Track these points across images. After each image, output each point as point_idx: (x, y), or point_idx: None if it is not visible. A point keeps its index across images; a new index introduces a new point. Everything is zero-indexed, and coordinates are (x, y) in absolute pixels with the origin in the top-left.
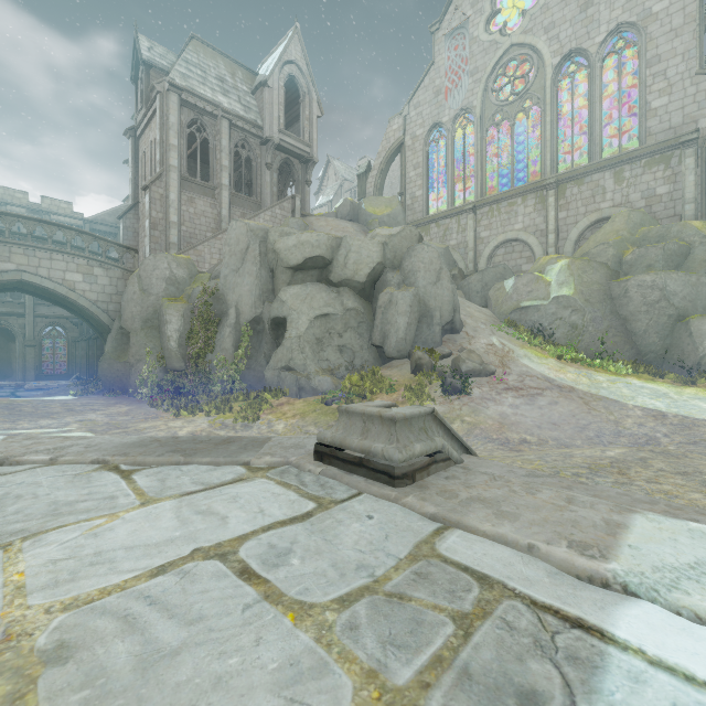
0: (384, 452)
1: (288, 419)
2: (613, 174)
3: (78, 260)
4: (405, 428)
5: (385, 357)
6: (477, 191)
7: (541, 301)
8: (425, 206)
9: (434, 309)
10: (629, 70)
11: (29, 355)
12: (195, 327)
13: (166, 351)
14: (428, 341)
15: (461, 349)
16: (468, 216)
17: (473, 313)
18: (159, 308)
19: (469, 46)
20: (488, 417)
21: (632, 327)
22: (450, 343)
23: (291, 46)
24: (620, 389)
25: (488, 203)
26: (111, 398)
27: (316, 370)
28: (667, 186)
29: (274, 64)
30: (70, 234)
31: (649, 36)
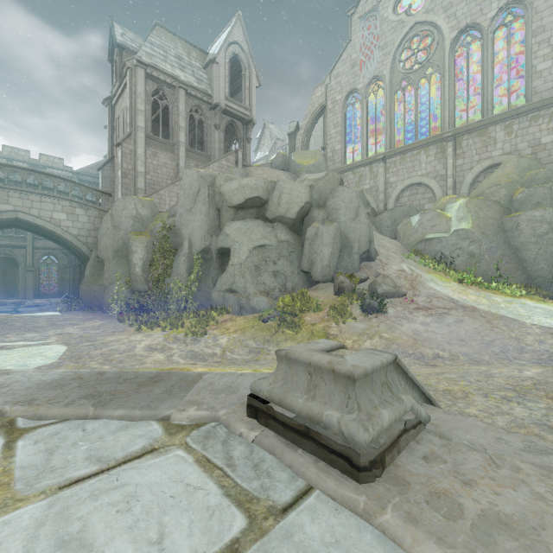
0: (341, 427)
1: (230, 334)
2: (503, 127)
3: (63, 202)
4: (365, 387)
5: (312, 281)
6: (386, 144)
7: (442, 234)
8: (343, 158)
9: (353, 240)
10: (514, 41)
11: (29, 279)
12: (156, 256)
13: (132, 276)
14: (348, 267)
15: (376, 274)
16: (379, 165)
17: (385, 244)
18: (127, 241)
19: (380, 26)
20: (402, 333)
21: (523, 255)
22: (367, 269)
23: (235, 30)
24: (517, 309)
25: (395, 154)
26: (89, 314)
27: (254, 291)
28: (551, 136)
29: (221, 44)
30: (56, 181)
31: (534, 10)
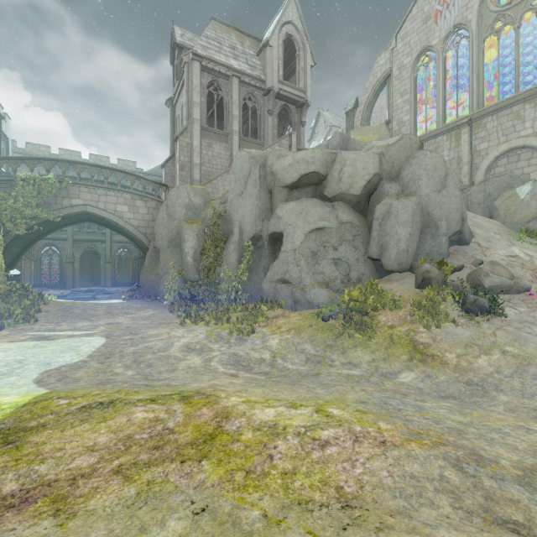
0: None
1: (282, 334)
2: None
3: (125, 195)
4: None
5: (382, 271)
6: (472, 104)
7: None
8: (412, 129)
9: (438, 218)
10: None
11: (108, 269)
12: (207, 244)
13: (184, 265)
14: (433, 253)
15: (476, 261)
16: (462, 131)
17: (482, 223)
18: (180, 230)
19: None
20: None
21: None
22: (459, 255)
23: (288, 9)
24: None
25: (486, 114)
26: (146, 303)
27: (311, 282)
28: None
29: (274, 26)
30: (119, 175)
31: None
